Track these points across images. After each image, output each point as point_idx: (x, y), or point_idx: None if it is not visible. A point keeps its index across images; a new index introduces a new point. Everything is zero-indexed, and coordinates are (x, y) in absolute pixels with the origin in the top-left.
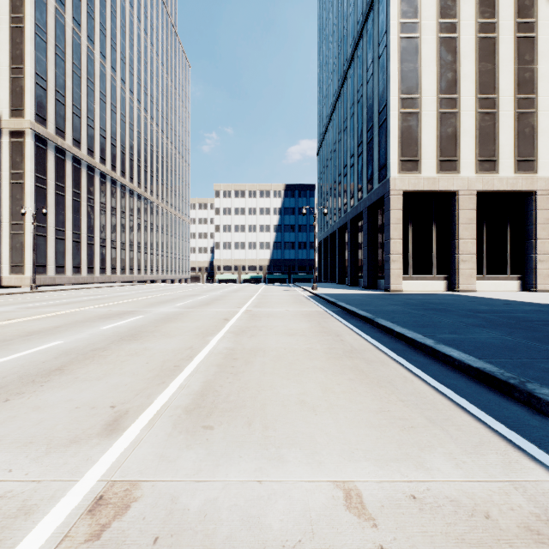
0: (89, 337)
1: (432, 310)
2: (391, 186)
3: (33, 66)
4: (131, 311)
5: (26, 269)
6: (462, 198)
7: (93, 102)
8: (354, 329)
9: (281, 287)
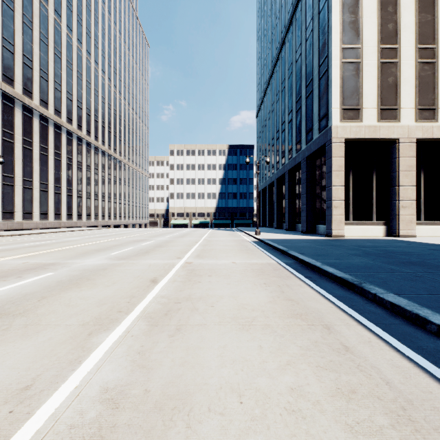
0: None
1: (413, 264)
2: (333, 134)
3: (0, 31)
4: (47, 265)
5: None
6: (402, 146)
7: (60, 68)
8: (343, 307)
9: (226, 232)
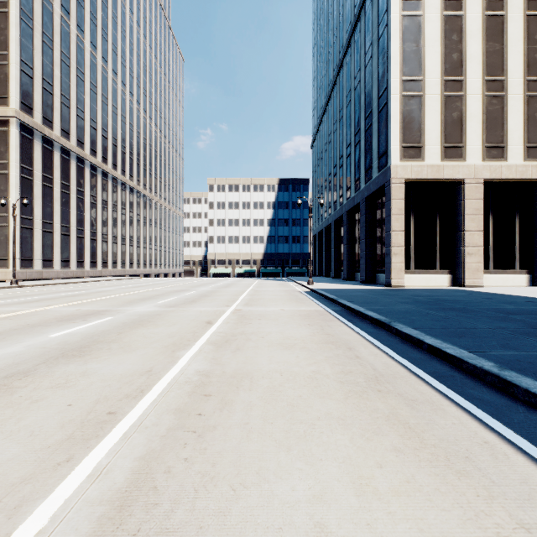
0: (22, 351)
1: (452, 310)
2: (392, 174)
3: (18, 53)
4: (102, 311)
5: (10, 263)
6: (468, 187)
7: (83, 92)
8: (368, 338)
9: (275, 282)
